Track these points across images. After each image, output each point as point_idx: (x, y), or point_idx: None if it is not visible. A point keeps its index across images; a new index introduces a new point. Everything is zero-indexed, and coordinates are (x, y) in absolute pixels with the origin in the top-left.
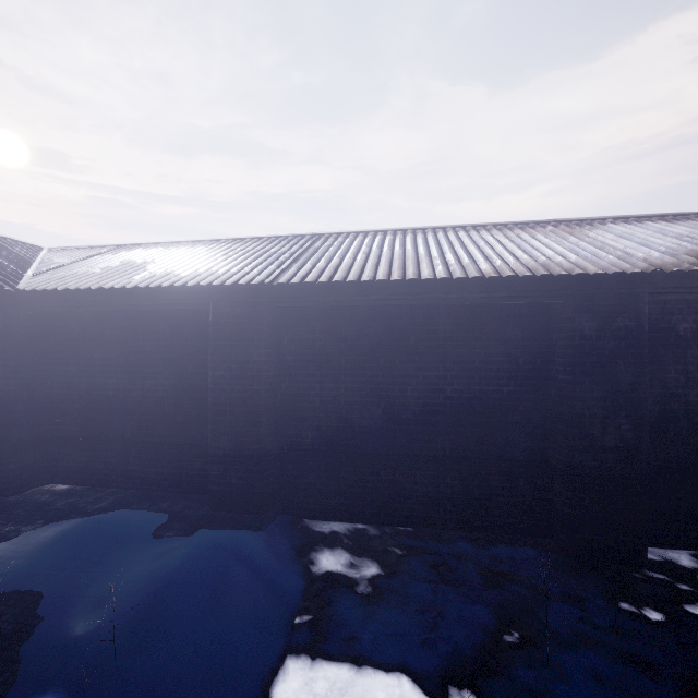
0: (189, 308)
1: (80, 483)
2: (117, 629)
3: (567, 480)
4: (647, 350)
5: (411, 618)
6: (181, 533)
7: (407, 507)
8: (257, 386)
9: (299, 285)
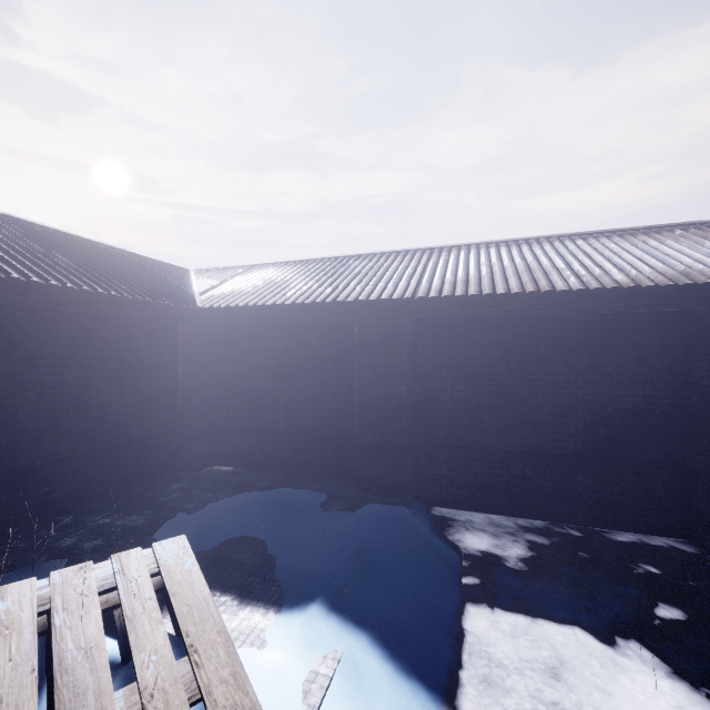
0: (337, 320)
1: (240, 466)
2: (340, 567)
3: None
4: None
5: (568, 589)
6: (343, 508)
7: (537, 501)
8: (400, 387)
9: (437, 298)
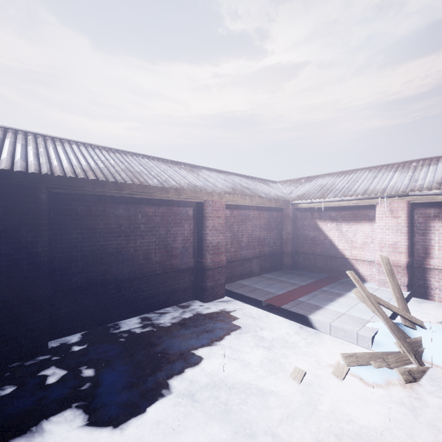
0: None
1: None
2: None
3: None
4: (45, 221)
5: None
6: None
7: None
8: None
9: None
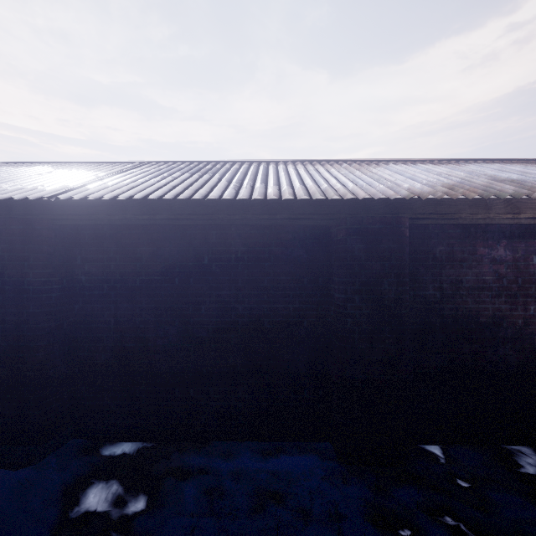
0: None
1: None
2: None
3: (341, 392)
4: (407, 270)
5: None
6: None
7: (201, 423)
8: (34, 309)
9: (82, 202)
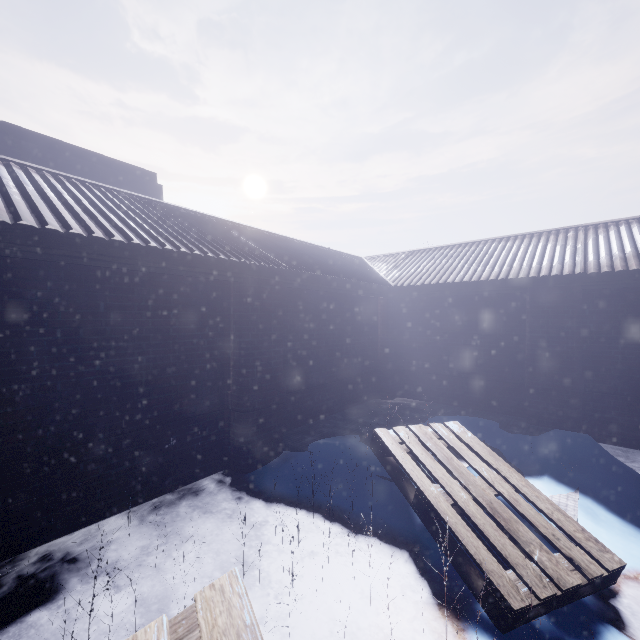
0: (510, 292)
1: (420, 399)
2: (550, 460)
3: None
4: None
5: None
6: (524, 432)
7: None
8: (571, 344)
9: (609, 272)
